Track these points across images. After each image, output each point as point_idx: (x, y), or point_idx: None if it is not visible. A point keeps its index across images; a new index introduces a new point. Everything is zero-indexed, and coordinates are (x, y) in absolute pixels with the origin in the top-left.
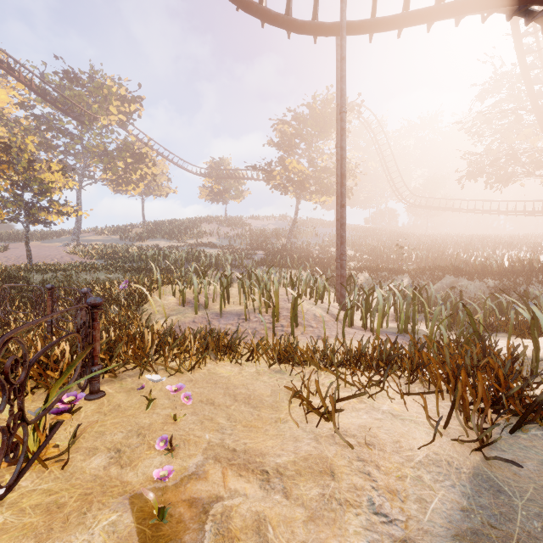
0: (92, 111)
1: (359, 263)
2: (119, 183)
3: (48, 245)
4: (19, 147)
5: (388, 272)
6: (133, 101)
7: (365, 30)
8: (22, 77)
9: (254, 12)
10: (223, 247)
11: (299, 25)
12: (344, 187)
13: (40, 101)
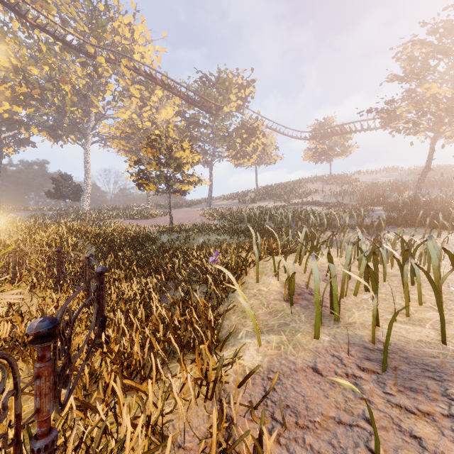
0: (218, 102)
1: None
2: (237, 157)
3: (193, 210)
4: (165, 136)
5: None
6: (247, 86)
7: None
8: (176, 91)
9: None
10: (330, 204)
11: None
12: None
13: (187, 106)
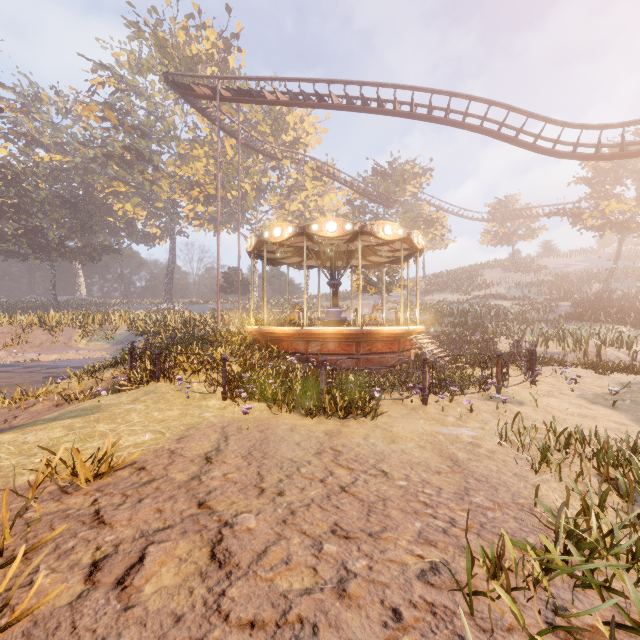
0: (396, 196)
1: None
2: None
3: (363, 303)
4: None
5: None
6: (424, 174)
7: None
8: (357, 189)
9: (567, 158)
10: (516, 299)
11: (606, 158)
12: None
13: (361, 198)
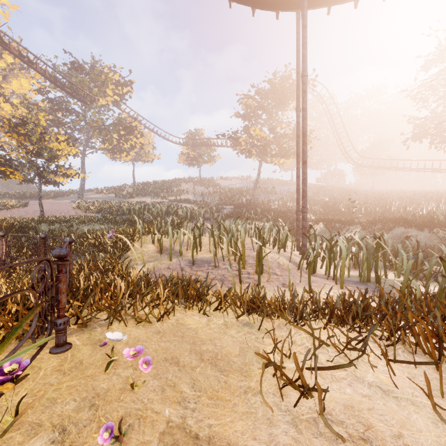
0: (93, 93)
1: (314, 215)
2: (114, 152)
3: (59, 202)
4: (33, 122)
5: (341, 224)
6: (125, 84)
7: (324, 1)
8: (39, 68)
9: None
10: (197, 202)
11: (263, 2)
12: (306, 145)
13: (53, 87)
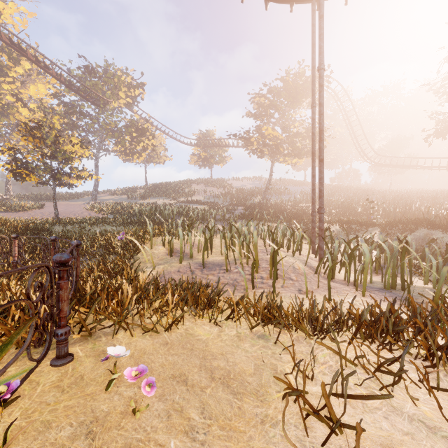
0: (106, 96)
1: (328, 216)
2: (126, 153)
3: (74, 203)
4: (48, 125)
5: (358, 225)
6: (137, 87)
7: None
8: (54, 73)
9: None
10: (209, 203)
11: None
12: (323, 142)
13: (68, 91)
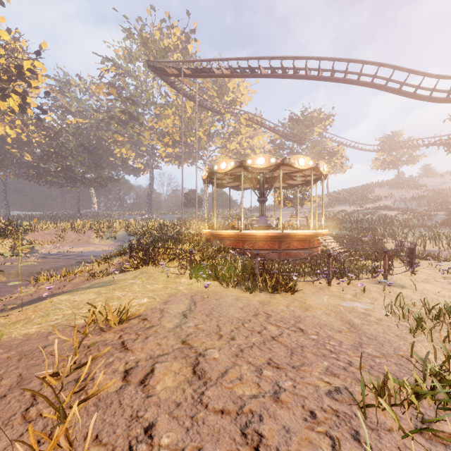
0: (307, 135)
1: None
2: None
3: (282, 213)
4: None
5: None
6: (327, 118)
7: None
8: (278, 132)
9: (442, 102)
10: (400, 209)
11: None
12: None
13: (281, 138)
